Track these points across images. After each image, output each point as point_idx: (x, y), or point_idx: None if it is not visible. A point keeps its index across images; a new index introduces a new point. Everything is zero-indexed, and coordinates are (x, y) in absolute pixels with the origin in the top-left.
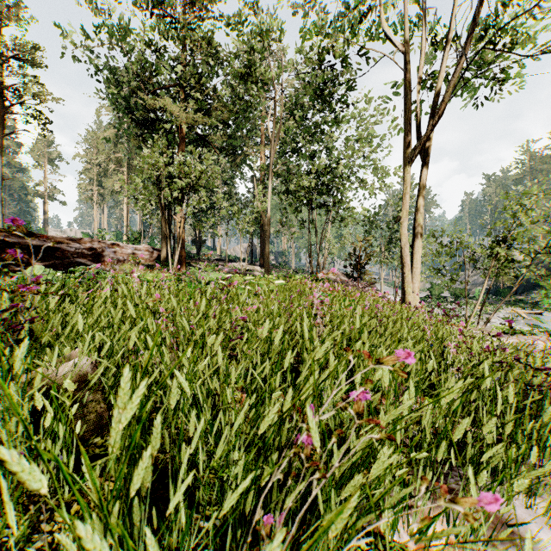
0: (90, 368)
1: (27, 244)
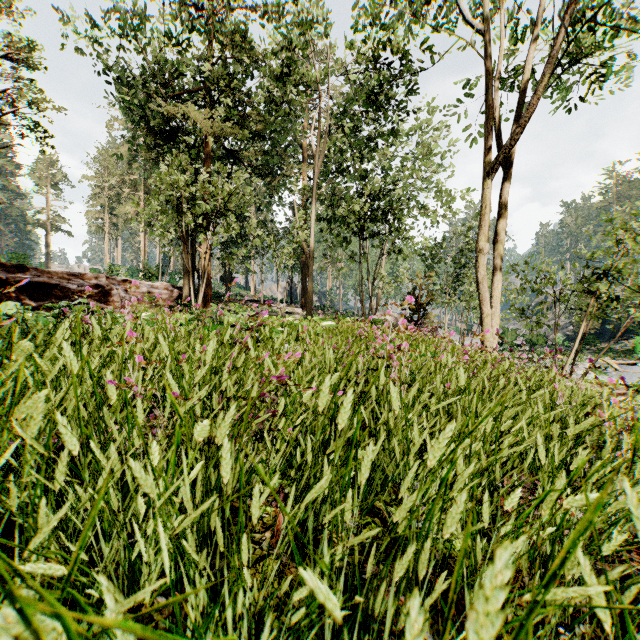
0: None
1: (17, 280)
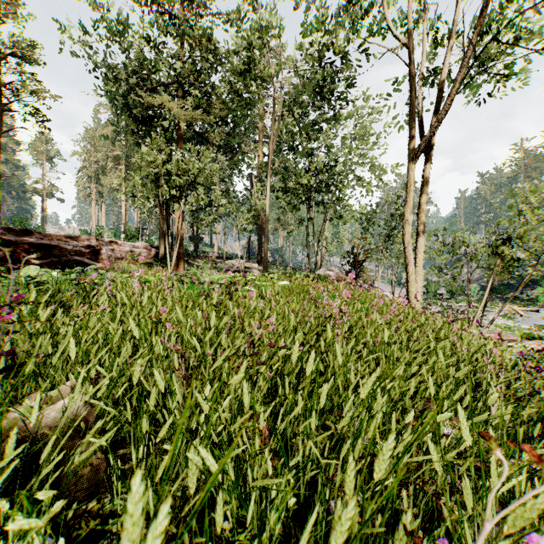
0: (84, 410)
1: (24, 242)
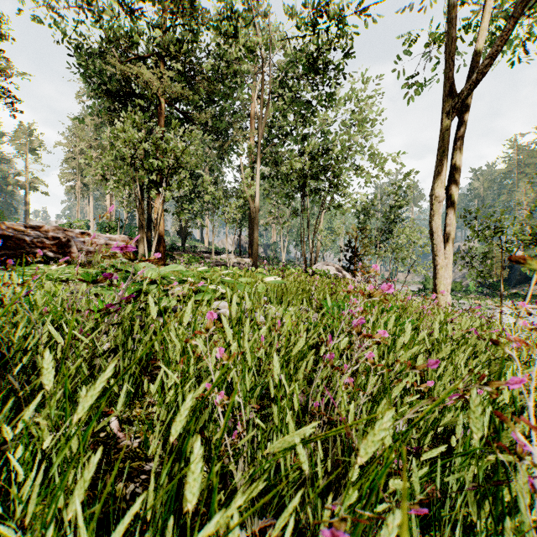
0: None
1: None
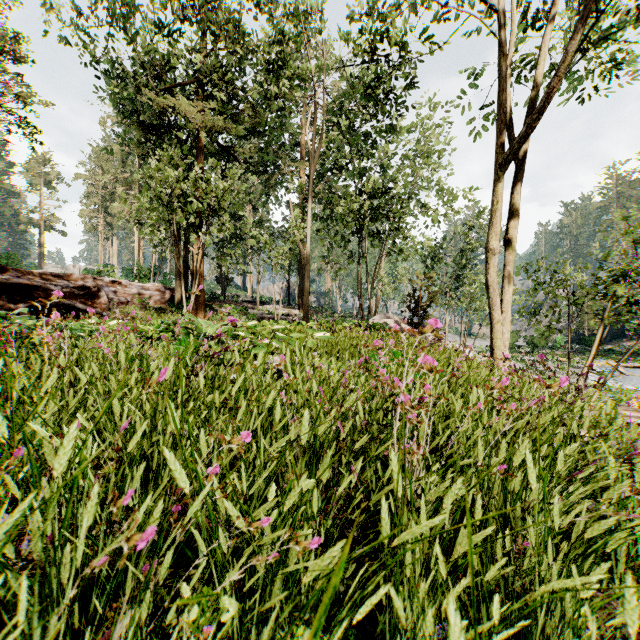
0: None
1: None
